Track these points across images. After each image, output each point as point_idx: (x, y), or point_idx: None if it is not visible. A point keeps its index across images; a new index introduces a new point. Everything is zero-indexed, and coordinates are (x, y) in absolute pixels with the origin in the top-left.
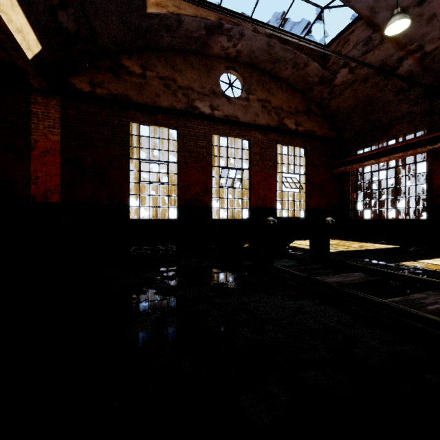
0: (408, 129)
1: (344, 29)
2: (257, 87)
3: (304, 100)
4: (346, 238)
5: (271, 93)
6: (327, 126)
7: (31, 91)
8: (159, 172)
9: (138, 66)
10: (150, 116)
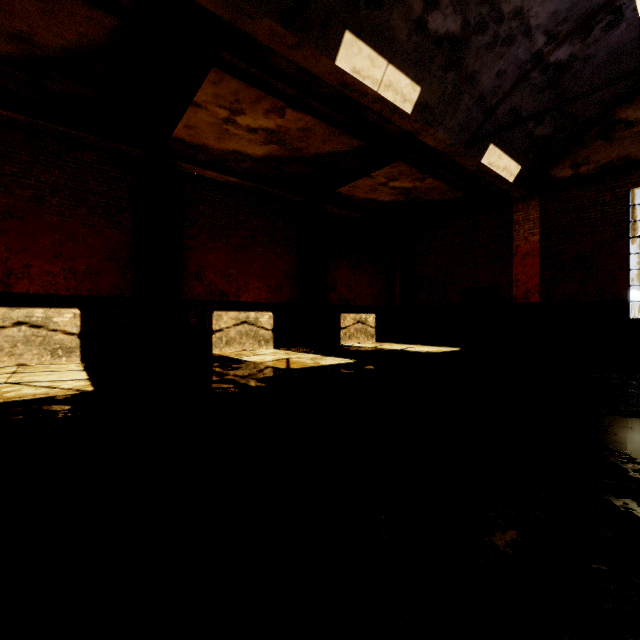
0: None
1: None
2: None
3: None
4: None
5: None
6: None
7: (513, 202)
8: None
9: None
10: None
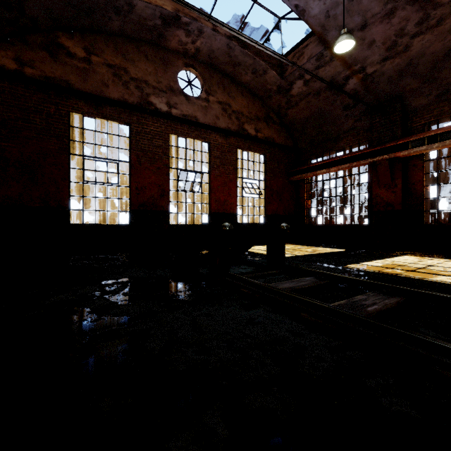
0: (353, 143)
1: (299, 42)
2: (217, 89)
3: (263, 107)
4: (302, 243)
5: (231, 96)
6: (285, 134)
7: None
8: (107, 172)
9: (81, 48)
10: (97, 107)
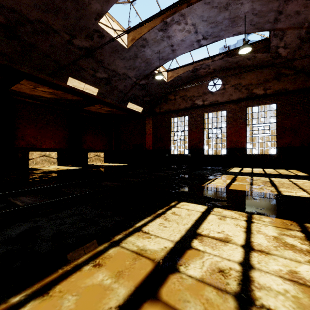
0: None
1: None
2: (231, 79)
3: (273, 70)
4: None
5: (241, 78)
6: (302, 79)
7: (146, 117)
8: (180, 135)
9: (173, 96)
10: (177, 114)
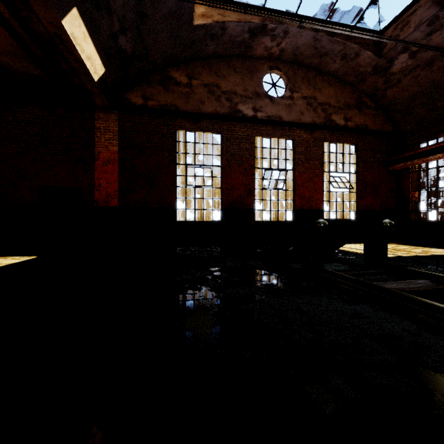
0: None
1: (403, 11)
2: (302, 84)
3: (354, 93)
4: (406, 243)
5: (317, 88)
6: (382, 118)
7: (95, 109)
8: (203, 176)
9: (184, 76)
10: (196, 123)
